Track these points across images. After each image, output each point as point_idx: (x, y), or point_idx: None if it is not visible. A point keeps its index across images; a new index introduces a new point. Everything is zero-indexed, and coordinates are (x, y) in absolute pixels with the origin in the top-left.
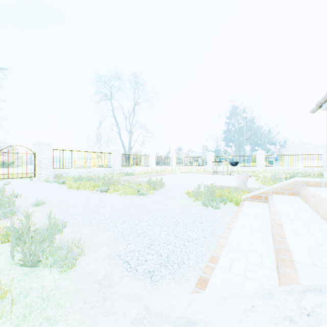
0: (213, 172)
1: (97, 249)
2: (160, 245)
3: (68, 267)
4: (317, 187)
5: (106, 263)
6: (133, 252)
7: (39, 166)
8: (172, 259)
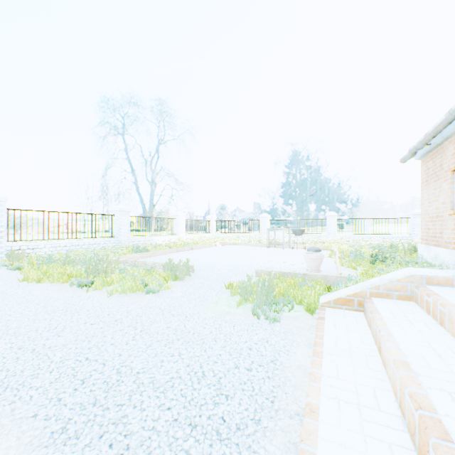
0: (269, 244)
1: None
2: None
3: None
4: (447, 288)
5: None
6: None
7: None
8: None
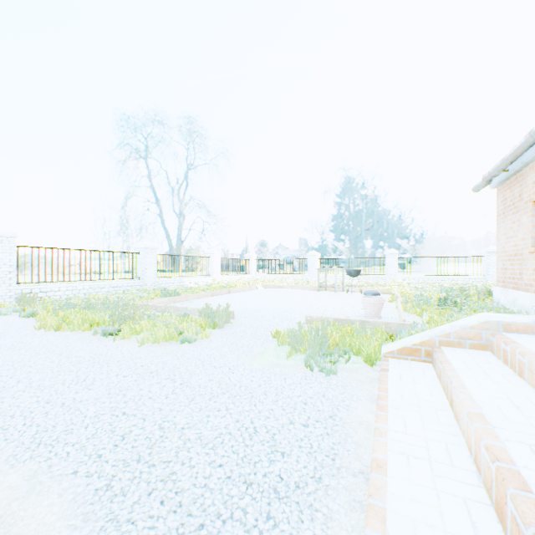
0: (320, 287)
1: None
2: (204, 532)
3: None
4: (527, 335)
5: None
6: None
7: None
8: None
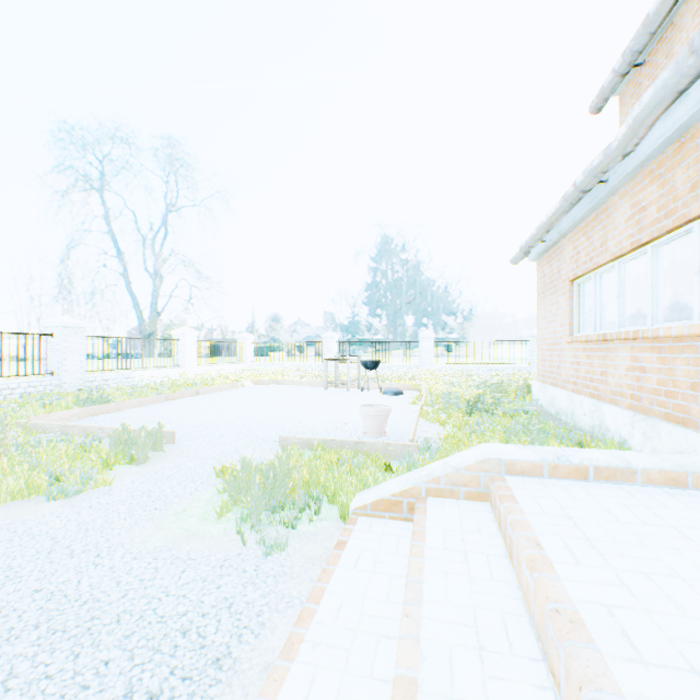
0: (329, 383)
1: None
2: None
3: None
4: (534, 480)
5: None
6: None
7: None
8: None
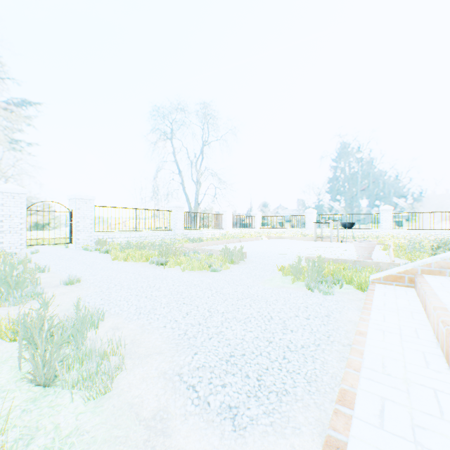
0: (316, 237)
1: (146, 359)
2: (245, 357)
3: (99, 391)
4: None
5: (159, 389)
6: (202, 370)
7: (76, 229)
8: (267, 384)
